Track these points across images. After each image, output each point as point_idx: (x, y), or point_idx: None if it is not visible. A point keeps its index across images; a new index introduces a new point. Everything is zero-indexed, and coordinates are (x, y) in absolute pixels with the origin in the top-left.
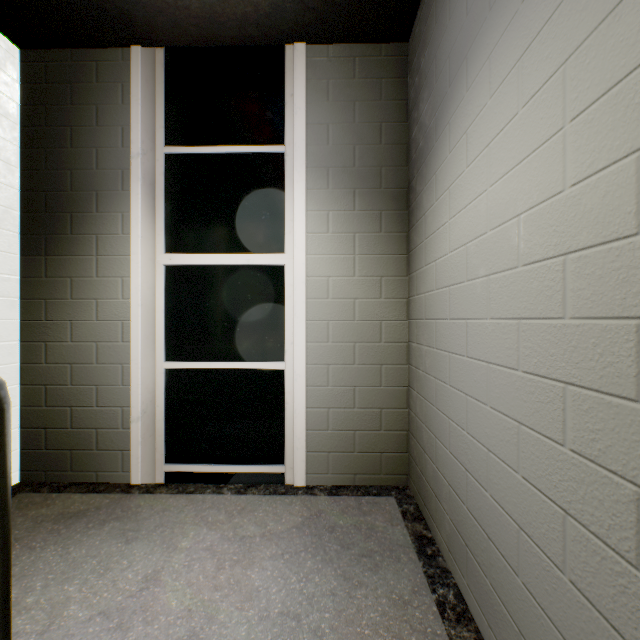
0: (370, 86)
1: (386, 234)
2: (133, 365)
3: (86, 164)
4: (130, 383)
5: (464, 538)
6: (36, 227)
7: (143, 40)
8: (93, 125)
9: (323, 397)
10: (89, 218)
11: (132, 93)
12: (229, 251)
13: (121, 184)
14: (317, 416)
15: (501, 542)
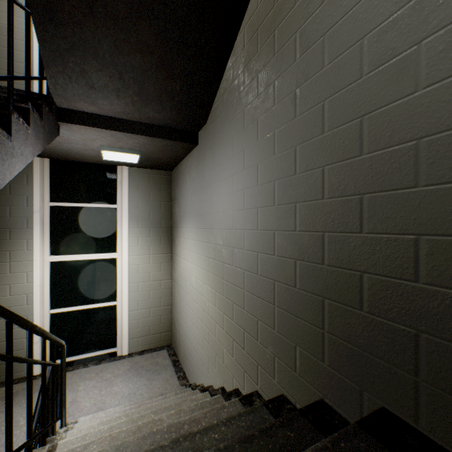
0: (156, 187)
1: (163, 246)
2: (35, 316)
3: (2, 214)
4: None
5: (185, 356)
6: None
7: (42, 156)
8: (7, 194)
9: (136, 315)
10: (5, 242)
11: (34, 180)
12: (88, 252)
13: (26, 225)
14: (133, 323)
15: (191, 353)
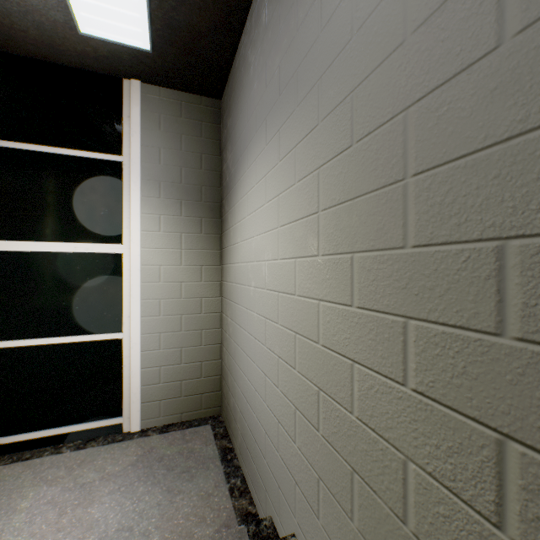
0: (193, 125)
1: (205, 235)
2: None
3: None
4: None
5: (246, 444)
6: None
7: None
8: None
9: (156, 358)
10: None
11: None
12: (68, 240)
13: None
14: (151, 374)
15: (260, 442)
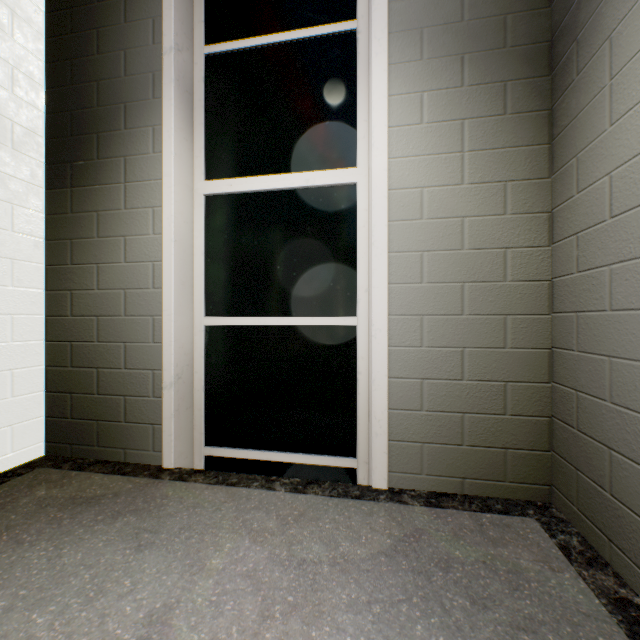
0: None
1: (513, 116)
2: (165, 317)
3: (113, 72)
4: (162, 340)
5: None
6: (61, 154)
7: None
8: (121, 23)
9: (414, 362)
10: (116, 137)
11: None
12: (282, 172)
13: (152, 91)
14: (405, 390)
15: None
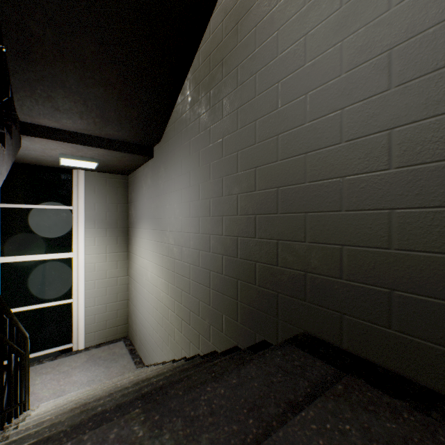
0: (113, 190)
1: (120, 245)
2: None
3: None
4: None
5: (142, 343)
6: None
7: None
8: None
9: (93, 311)
10: None
11: None
12: (42, 253)
13: None
14: (90, 319)
15: (147, 339)
